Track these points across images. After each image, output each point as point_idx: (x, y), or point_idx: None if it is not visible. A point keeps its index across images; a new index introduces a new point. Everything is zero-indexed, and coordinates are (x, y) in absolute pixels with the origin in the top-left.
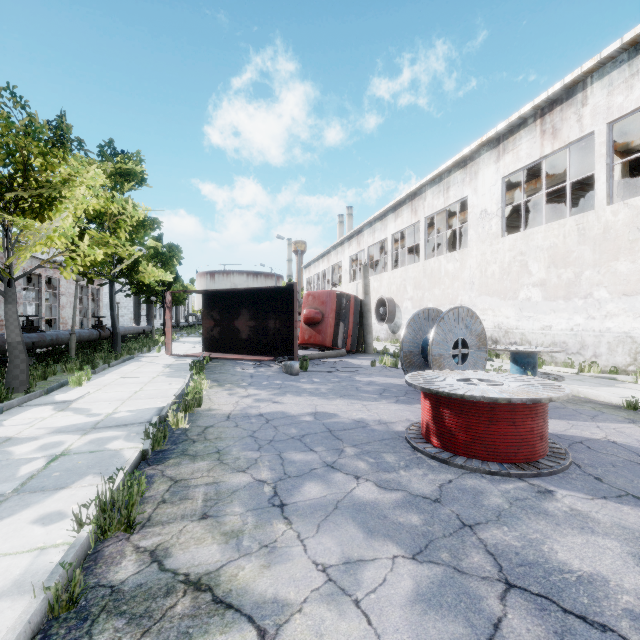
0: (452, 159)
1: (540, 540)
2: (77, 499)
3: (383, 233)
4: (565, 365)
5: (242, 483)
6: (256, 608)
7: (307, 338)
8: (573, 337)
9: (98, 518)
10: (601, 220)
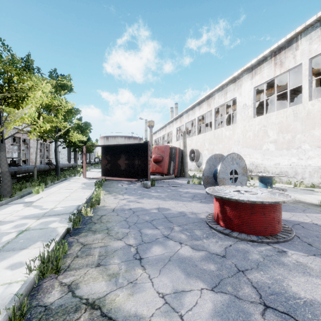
0: (228, 78)
1: (281, 279)
2: (31, 255)
3: (193, 116)
4: (287, 183)
5: (119, 246)
6: (125, 320)
7: (154, 169)
8: (291, 169)
9: (40, 267)
10: (306, 108)
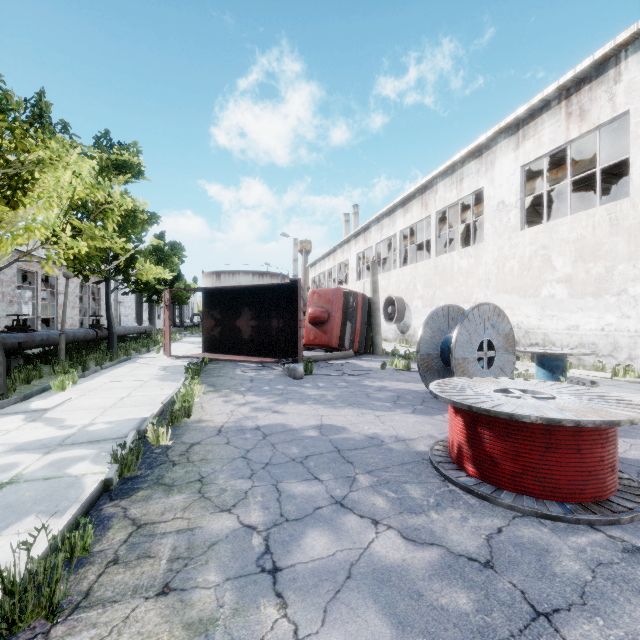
0: (466, 148)
1: None
2: (1, 555)
3: (391, 229)
4: (595, 368)
5: (224, 530)
6: None
7: (312, 338)
8: (604, 338)
9: (2, 605)
10: (637, 208)
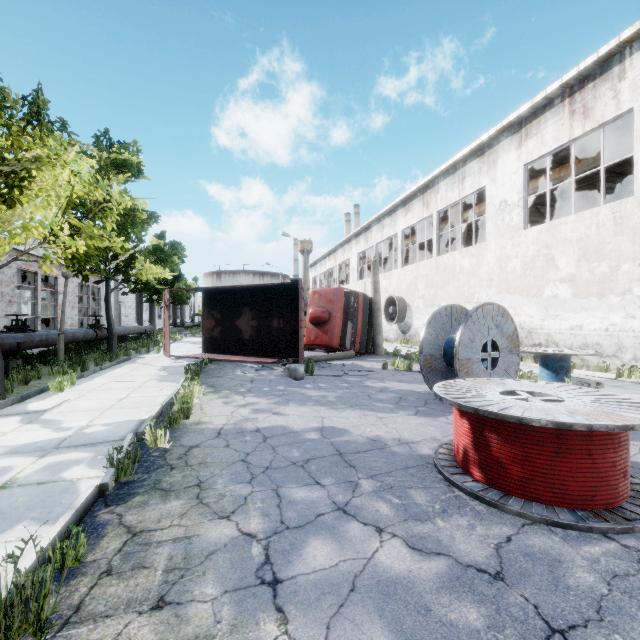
0: (468, 147)
1: None
2: None
3: (392, 229)
4: (599, 369)
5: (223, 539)
6: None
7: (313, 339)
8: (608, 338)
9: None
10: None
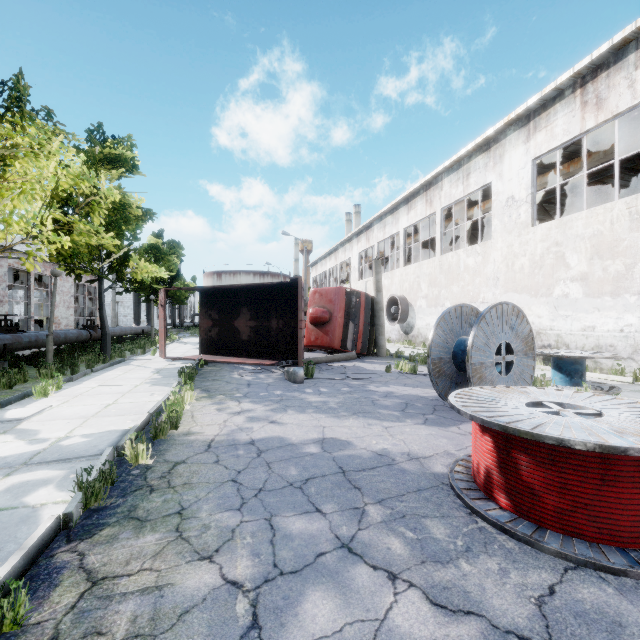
0: (473, 142)
1: None
2: None
3: (394, 227)
4: (614, 372)
5: (201, 590)
6: None
7: (313, 339)
8: (623, 339)
9: None
10: None
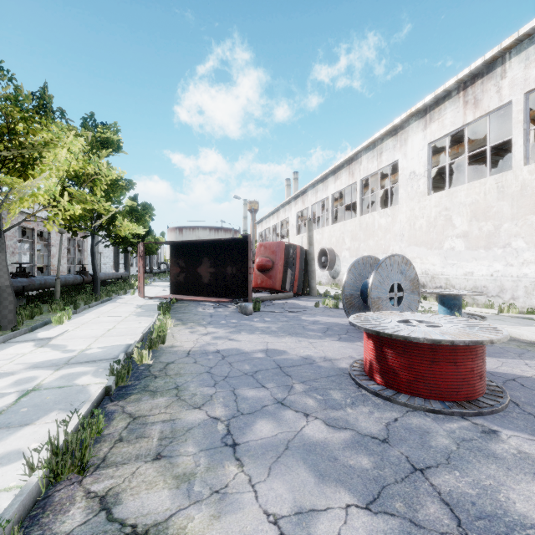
0: (384, 128)
1: (494, 487)
2: (38, 437)
3: (324, 193)
4: (486, 306)
5: (197, 420)
6: None
7: (259, 282)
8: (493, 282)
9: (50, 462)
10: (518, 179)
